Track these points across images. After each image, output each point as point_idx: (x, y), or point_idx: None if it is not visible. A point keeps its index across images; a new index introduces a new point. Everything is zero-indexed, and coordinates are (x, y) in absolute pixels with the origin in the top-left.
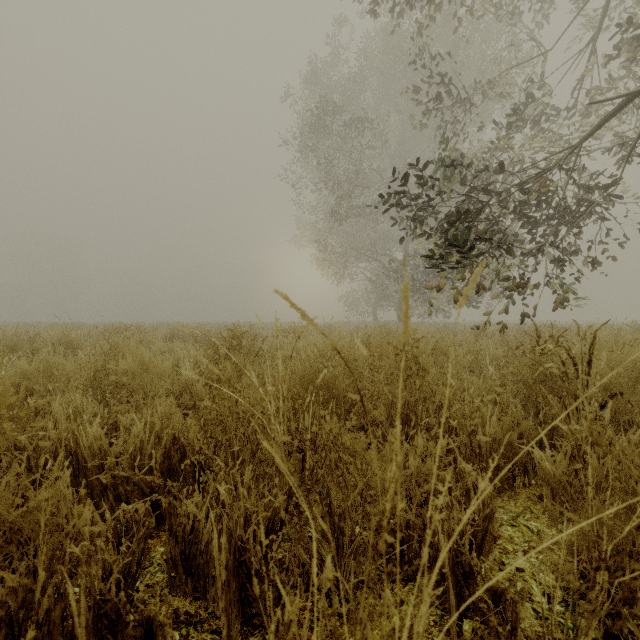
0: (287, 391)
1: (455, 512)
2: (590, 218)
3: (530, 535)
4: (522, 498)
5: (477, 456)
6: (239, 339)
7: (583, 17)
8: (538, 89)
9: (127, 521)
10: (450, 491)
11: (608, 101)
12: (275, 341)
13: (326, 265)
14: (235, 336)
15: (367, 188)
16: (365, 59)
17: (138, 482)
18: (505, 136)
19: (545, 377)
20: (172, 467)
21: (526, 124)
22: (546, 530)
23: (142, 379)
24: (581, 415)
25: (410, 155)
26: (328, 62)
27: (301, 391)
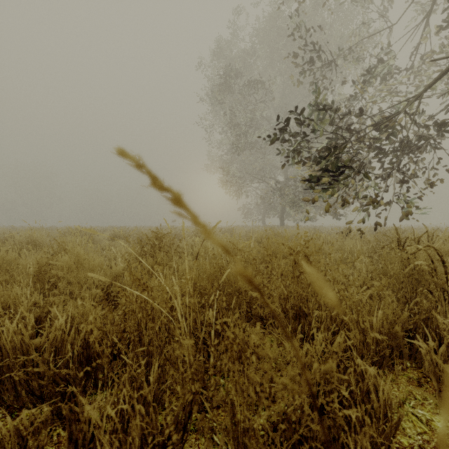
0: (196, 284)
1: (366, 428)
2: (426, 148)
3: (420, 426)
4: (403, 382)
5: (365, 346)
6: (161, 239)
7: (417, 3)
8: (385, 54)
9: (32, 423)
10: (350, 390)
11: (444, 57)
12: (190, 240)
13: (229, 185)
14: (158, 237)
15: (258, 130)
16: (257, 37)
17: (53, 376)
18: (361, 89)
19: (412, 272)
20: (91, 356)
21: (376, 80)
22: (434, 419)
23: (78, 272)
24: (448, 306)
25: (289, 106)
26: (230, 40)
27: (207, 285)
